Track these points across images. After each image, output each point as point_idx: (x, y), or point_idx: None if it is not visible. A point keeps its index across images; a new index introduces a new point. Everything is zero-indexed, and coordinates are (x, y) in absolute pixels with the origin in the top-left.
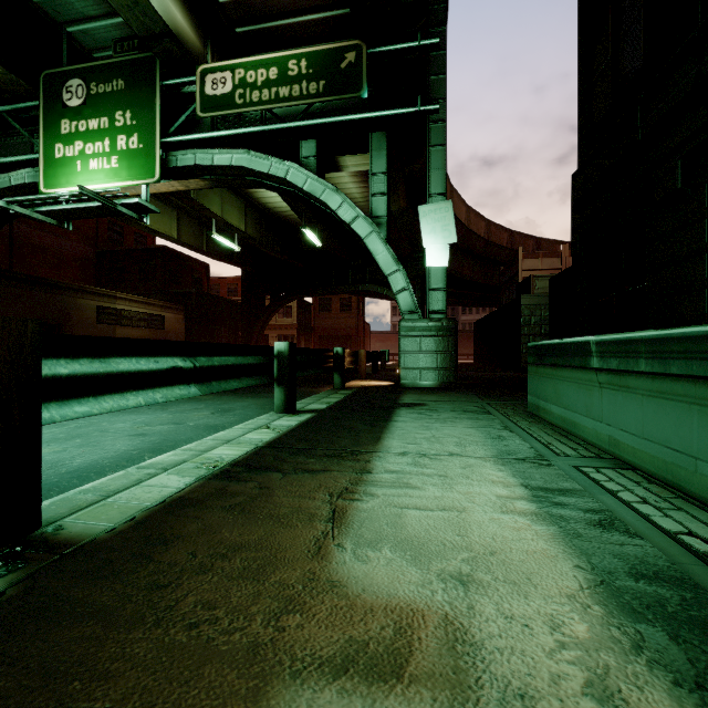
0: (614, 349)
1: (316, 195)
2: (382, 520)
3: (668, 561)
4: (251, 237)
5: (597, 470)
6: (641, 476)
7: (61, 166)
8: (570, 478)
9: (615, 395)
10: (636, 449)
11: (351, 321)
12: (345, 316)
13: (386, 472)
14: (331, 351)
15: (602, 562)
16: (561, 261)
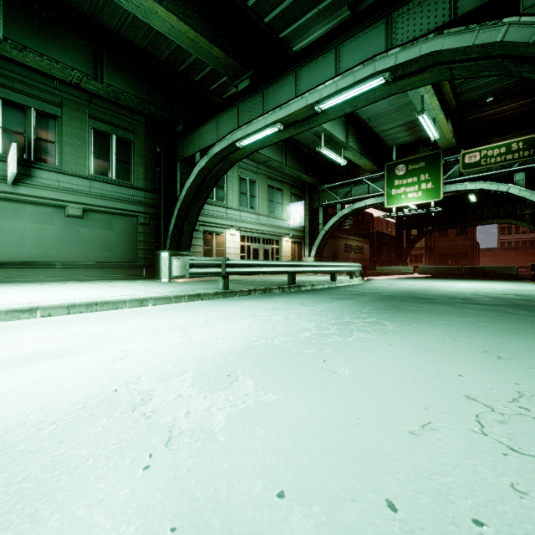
0: None
1: (525, 197)
2: None
3: None
4: None
5: None
6: None
7: (394, 197)
8: None
9: None
10: None
11: (466, 242)
12: (461, 239)
13: None
14: None
15: None
16: None
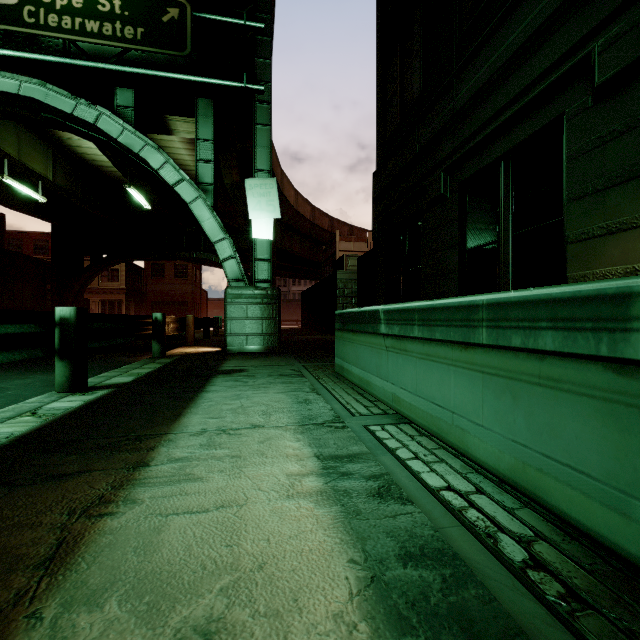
0: (396, 317)
1: (134, 149)
2: (131, 543)
3: (432, 528)
4: (62, 188)
5: (383, 428)
6: (415, 429)
7: None
8: (359, 440)
9: (397, 357)
10: (412, 405)
11: (187, 287)
12: (181, 283)
13: (169, 462)
14: (149, 317)
15: (376, 546)
16: (367, 246)
